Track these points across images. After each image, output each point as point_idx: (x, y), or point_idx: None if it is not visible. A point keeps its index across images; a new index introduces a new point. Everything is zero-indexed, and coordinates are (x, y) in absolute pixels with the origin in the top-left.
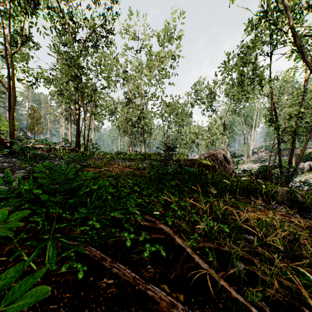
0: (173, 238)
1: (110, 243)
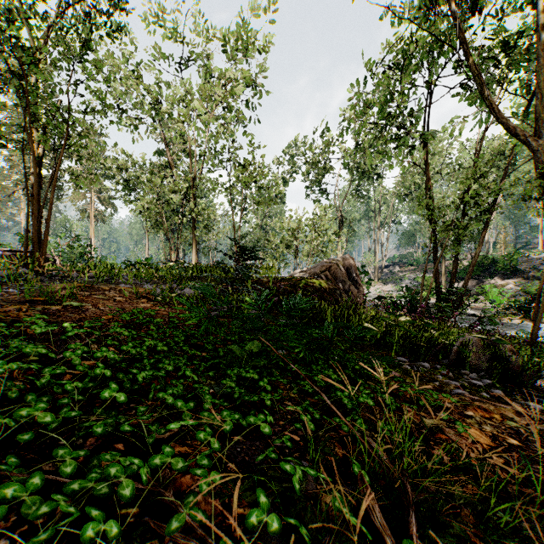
0: None
1: None
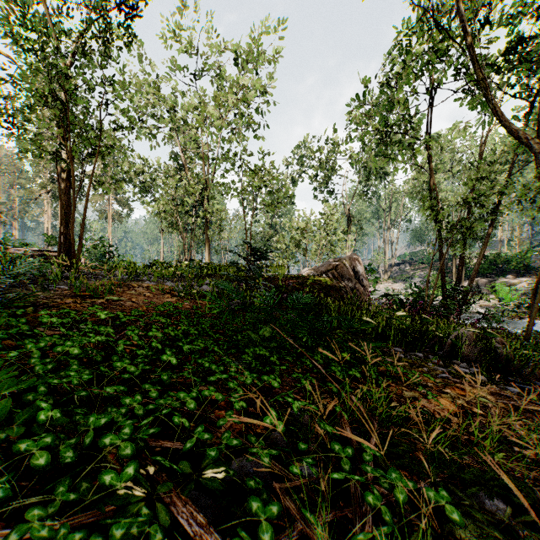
0: None
1: None
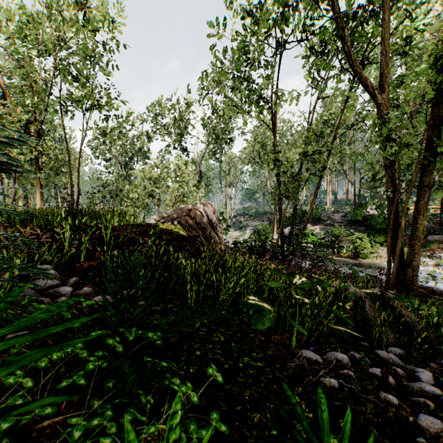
0: None
1: None
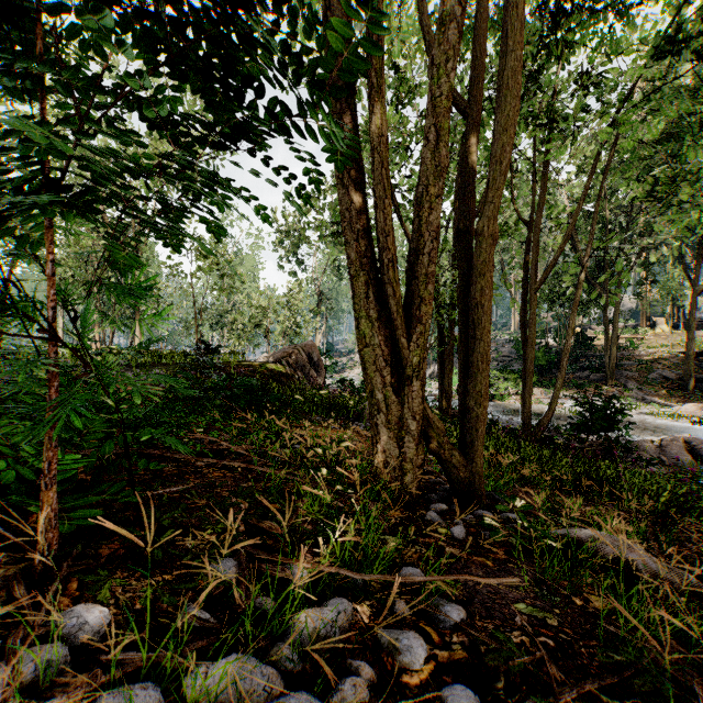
0: (220, 447)
1: (157, 455)
